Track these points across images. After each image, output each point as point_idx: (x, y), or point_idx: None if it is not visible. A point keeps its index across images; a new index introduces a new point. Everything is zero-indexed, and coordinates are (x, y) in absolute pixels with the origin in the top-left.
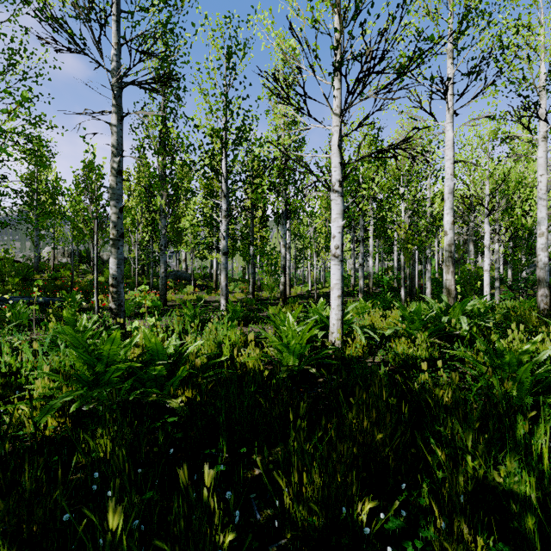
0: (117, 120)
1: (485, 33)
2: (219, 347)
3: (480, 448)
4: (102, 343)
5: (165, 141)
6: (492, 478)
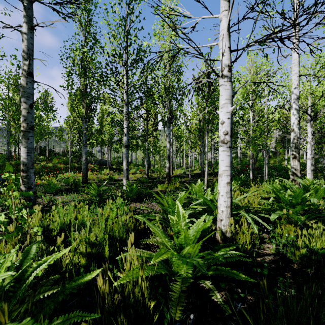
0: (27, 28)
1: None
2: (102, 241)
3: None
4: None
5: (85, 68)
6: None
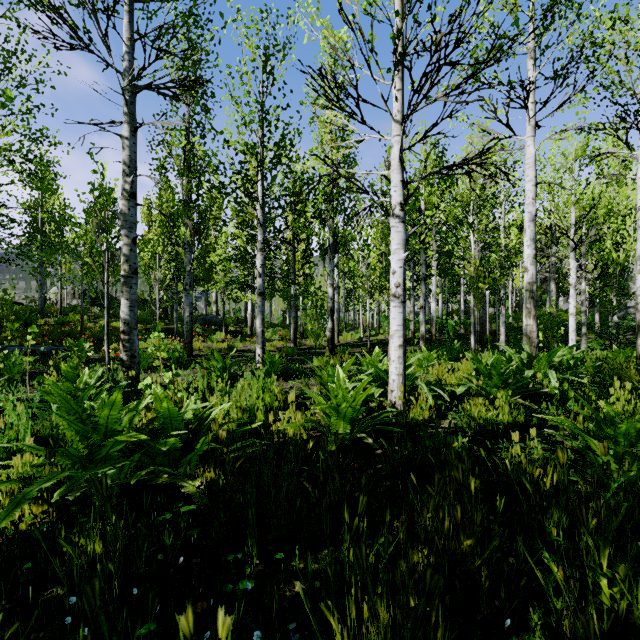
0: (130, 131)
1: (575, 27)
2: (252, 409)
3: (621, 570)
4: (100, 406)
5: (190, 161)
6: (639, 615)
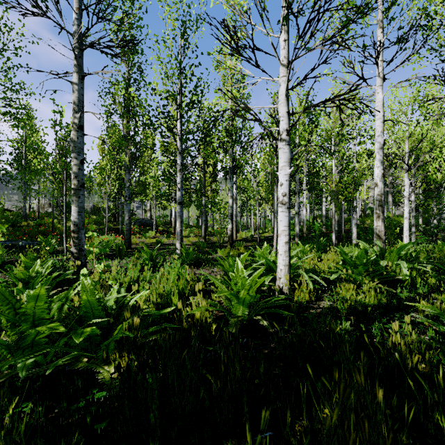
0: (78, 78)
1: (415, 2)
2: (169, 293)
3: None
4: None
5: (129, 106)
6: None
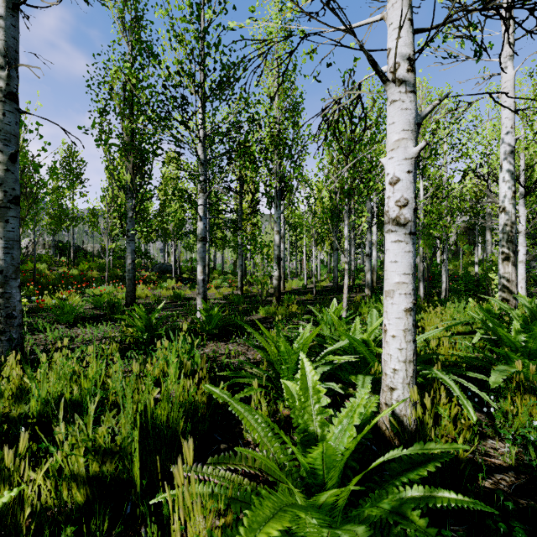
0: (5, 7)
1: None
2: (128, 445)
3: None
4: None
5: (131, 101)
6: None
